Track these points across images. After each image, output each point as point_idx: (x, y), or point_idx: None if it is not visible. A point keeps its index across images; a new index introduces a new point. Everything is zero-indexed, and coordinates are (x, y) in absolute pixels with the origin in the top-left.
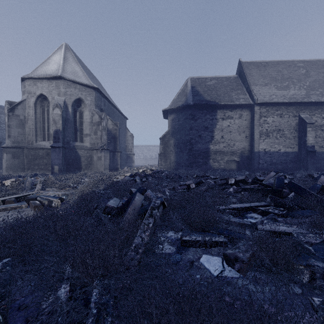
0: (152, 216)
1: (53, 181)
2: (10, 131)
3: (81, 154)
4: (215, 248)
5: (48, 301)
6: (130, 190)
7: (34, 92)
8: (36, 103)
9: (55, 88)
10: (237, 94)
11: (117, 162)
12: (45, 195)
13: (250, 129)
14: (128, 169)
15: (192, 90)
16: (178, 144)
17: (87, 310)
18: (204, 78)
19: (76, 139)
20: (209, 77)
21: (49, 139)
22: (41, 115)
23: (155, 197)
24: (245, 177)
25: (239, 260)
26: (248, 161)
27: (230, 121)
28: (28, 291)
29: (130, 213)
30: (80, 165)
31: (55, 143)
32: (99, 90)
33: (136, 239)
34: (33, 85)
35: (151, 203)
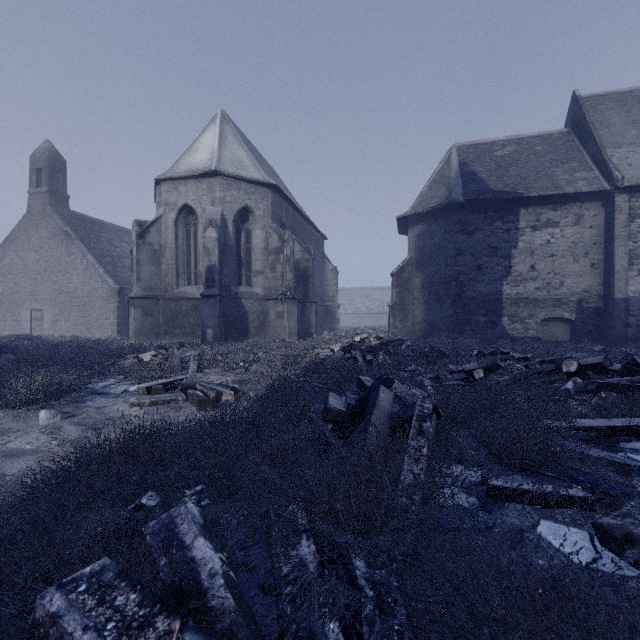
0: (424, 434)
1: (213, 357)
2: (140, 271)
3: (248, 307)
4: (566, 510)
5: (289, 564)
6: (359, 378)
7: (175, 202)
8: (178, 220)
9: (208, 193)
10: (570, 171)
11: (310, 322)
12: (206, 381)
13: (603, 248)
14: (331, 336)
15: (461, 172)
16: (431, 285)
17: (357, 588)
18: (489, 143)
19: (240, 282)
20: (500, 139)
21: (198, 282)
22: (185, 240)
23: (411, 395)
24: (604, 359)
25: (635, 543)
26: (597, 321)
27: (551, 231)
28: (238, 542)
29: (377, 425)
30: (247, 328)
31: (208, 288)
32: (279, 189)
33: (404, 475)
34: (173, 190)
35: (415, 407)
